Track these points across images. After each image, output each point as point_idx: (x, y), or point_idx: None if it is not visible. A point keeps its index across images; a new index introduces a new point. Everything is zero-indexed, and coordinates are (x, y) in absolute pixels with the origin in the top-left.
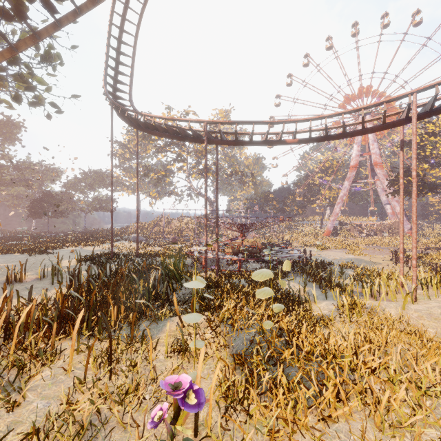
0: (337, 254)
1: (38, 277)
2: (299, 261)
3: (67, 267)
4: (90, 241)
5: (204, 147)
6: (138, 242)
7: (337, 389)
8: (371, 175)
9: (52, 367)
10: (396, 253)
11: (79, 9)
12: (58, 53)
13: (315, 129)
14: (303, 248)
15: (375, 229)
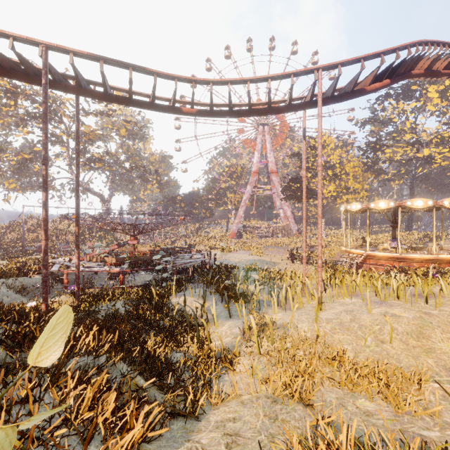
0: (241, 256)
1: None
2: (202, 267)
3: None
4: None
5: (42, 86)
6: None
7: None
8: (269, 182)
9: None
10: (291, 252)
11: None
12: None
13: (218, 103)
14: (209, 251)
15: (272, 231)
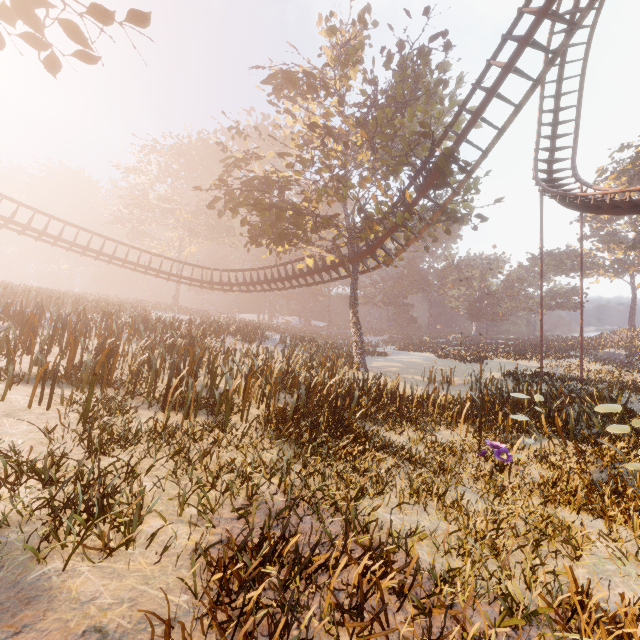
0: None
1: (463, 383)
2: None
3: (479, 377)
4: (528, 354)
5: None
6: (581, 362)
7: (633, 511)
8: None
9: (452, 432)
10: None
11: (486, 152)
12: (474, 186)
13: None
14: None
15: None
